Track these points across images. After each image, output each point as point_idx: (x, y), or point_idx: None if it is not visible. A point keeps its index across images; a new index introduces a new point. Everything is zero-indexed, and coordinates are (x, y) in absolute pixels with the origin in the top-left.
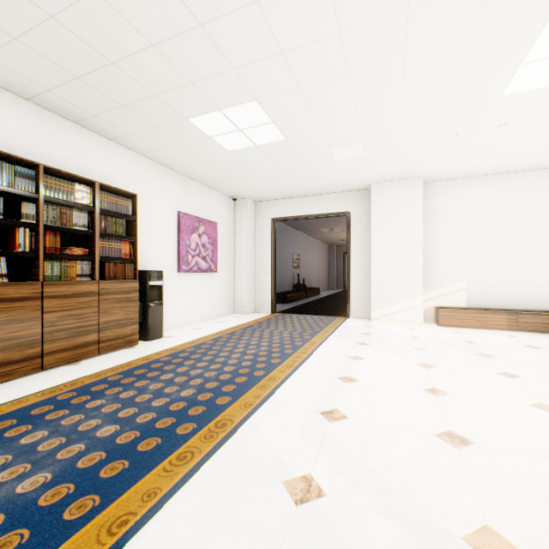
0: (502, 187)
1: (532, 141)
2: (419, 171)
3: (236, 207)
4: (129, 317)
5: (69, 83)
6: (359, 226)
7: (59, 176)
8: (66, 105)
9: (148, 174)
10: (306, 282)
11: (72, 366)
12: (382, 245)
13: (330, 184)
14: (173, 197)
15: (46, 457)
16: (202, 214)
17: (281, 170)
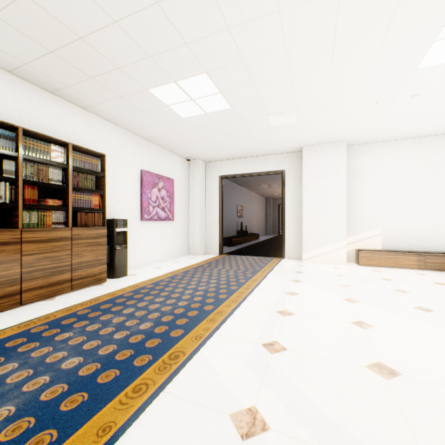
0: (412, 149)
1: (439, 110)
2: (343, 136)
3: (190, 166)
4: (98, 259)
5: (44, 57)
6: (292, 182)
7: (37, 138)
8: (43, 77)
9: (115, 138)
10: (248, 229)
11: (47, 301)
12: (311, 198)
13: (268, 146)
14: (137, 158)
15: (13, 390)
16: (162, 172)
17: (227, 135)
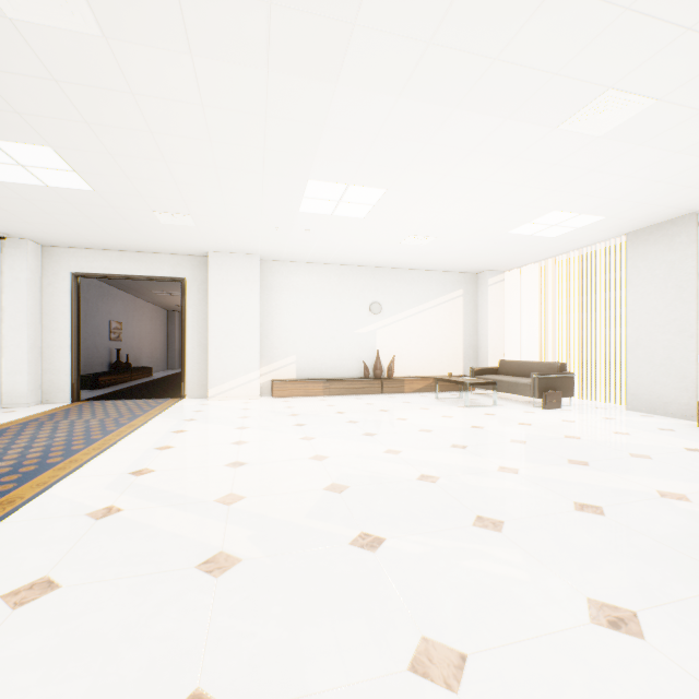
0: (322, 275)
1: (333, 245)
2: (255, 250)
3: (5, 248)
4: None
5: None
6: (197, 295)
7: None
8: None
9: None
10: (132, 360)
11: None
12: (220, 319)
13: (160, 244)
14: None
15: None
16: None
17: (89, 218)
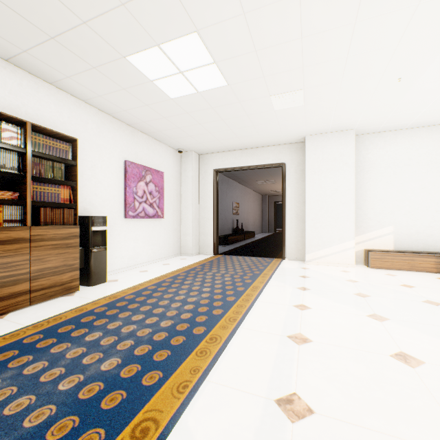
0: (428, 139)
1: None
2: (352, 123)
3: (182, 159)
4: (68, 264)
5: None
6: (294, 175)
7: None
8: None
9: (93, 122)
10: (244, 226)
11: None
12: (315, 193)
13: (268, 136)
14: (120, 146)
15: None
16: (149, 164)
17: (223, 121)
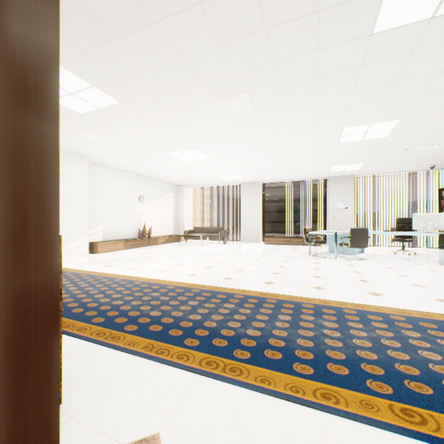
0: (117, 176)
1: (145, 165)
2: (94, 156)
3: None
4: None
5: None
6: None
7: None
8: None
9: None
10: None
11: None
12: (63, 199)
13: None
14: None
15: (214, 308)
16: None
17: None
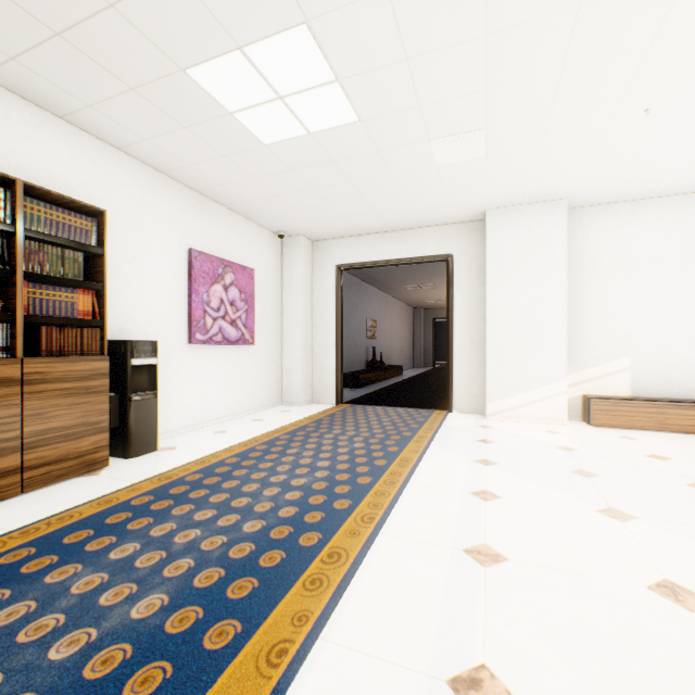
0: (687, 214)
1: None
2: (564, 189)
3: (284, 248)
4: (90, 421)
5: None
6: (467, 275)
7: None
8: None
9: (136, 184)
10: (384, 358)
11: None
12: (503, 303)
13: (425, 210)
14: (181, 226)
15: None
16: (231, 256)
17: (351, 184)
